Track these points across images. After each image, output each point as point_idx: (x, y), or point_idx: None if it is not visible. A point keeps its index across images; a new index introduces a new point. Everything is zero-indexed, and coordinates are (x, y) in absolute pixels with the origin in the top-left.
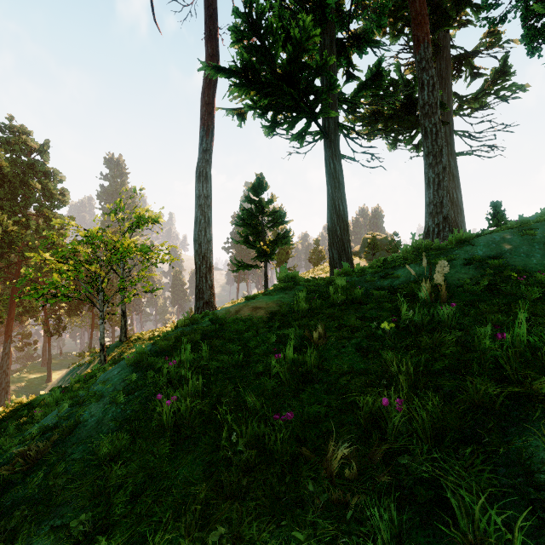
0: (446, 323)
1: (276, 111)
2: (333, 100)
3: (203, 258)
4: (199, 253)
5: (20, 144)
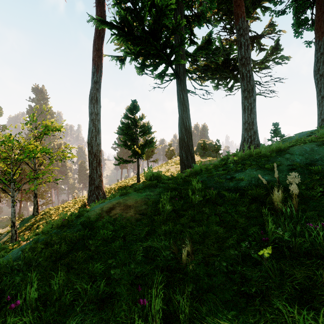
0: None
1: (145, 57)
2: (182, 54)
3: (94, 156)
4: (91, 152)
5: None
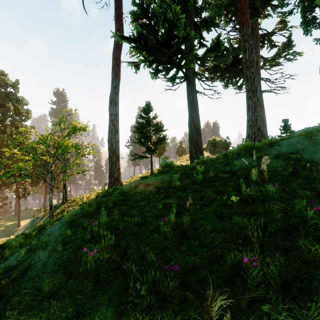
0: (272, 197)
1: (158, 63)
2: (192, 58)
3: (114, 152)
4: (111, 149)
5: (0, 81)
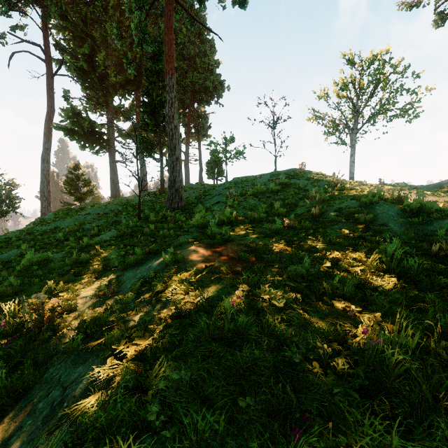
0: None
1: (85, 142)
2: (112, 139)
3: (46, 199)
4: (44, 196)
5: None
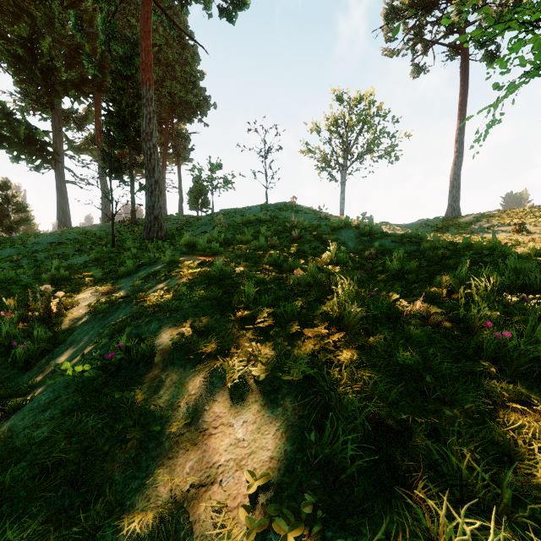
0: None
1: (20, 152)
2: (60, 152)
3: None
4: None
5: None
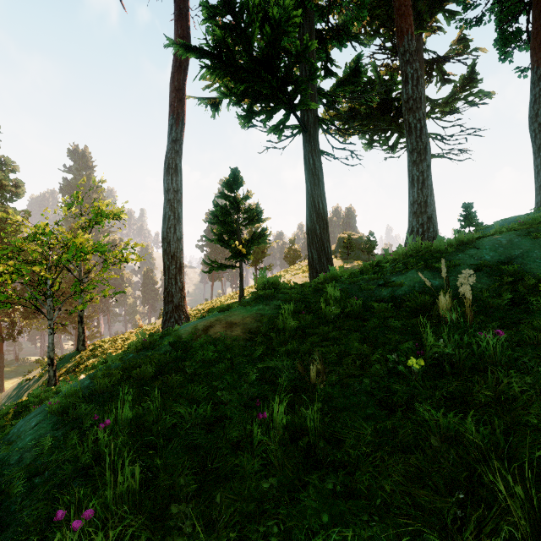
0: (496, 360)
1: (252, 99)
2: (312, 93)
3: (173, 258)
4: (168, 252)
5: None
